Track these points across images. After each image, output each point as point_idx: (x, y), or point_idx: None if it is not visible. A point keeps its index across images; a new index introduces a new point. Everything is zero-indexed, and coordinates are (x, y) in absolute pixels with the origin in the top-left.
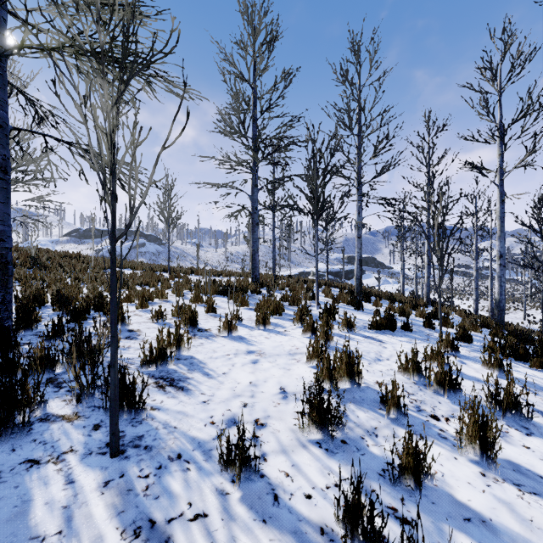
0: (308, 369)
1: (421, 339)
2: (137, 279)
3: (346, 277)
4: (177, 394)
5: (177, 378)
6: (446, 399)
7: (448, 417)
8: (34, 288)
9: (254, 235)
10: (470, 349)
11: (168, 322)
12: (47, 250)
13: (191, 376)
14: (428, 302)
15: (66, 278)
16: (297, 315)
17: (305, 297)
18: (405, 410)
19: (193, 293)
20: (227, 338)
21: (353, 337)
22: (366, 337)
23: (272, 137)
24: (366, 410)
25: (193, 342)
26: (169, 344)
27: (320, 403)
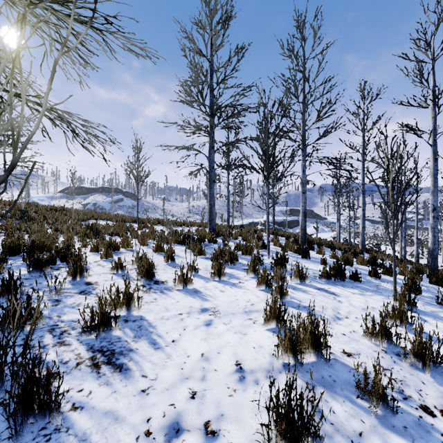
0: (266, 333)
1: (372, 291)
2: (109, 230)
3: (289, 227)
4: (112, 379)
5: (118, 351)
6: (428, 376)
7: (442, 410)
8: (14, 239)
9: (211, 191)
10: (423, 302)
11: (127, 273)
12: (36, 204)
13: (135, 346)
14: (363, 249)
15: (48, 229)
16: (250, 266)
17: (256, 246)
18: (394, 405)
19: (155, 244)
20: (182, 291)
21: (306, 289)
22: (319, 289)
23: (227, 105)
24: (342, 399)
25: (146, 297)
26: (118, 303)
27: (291, 411)
